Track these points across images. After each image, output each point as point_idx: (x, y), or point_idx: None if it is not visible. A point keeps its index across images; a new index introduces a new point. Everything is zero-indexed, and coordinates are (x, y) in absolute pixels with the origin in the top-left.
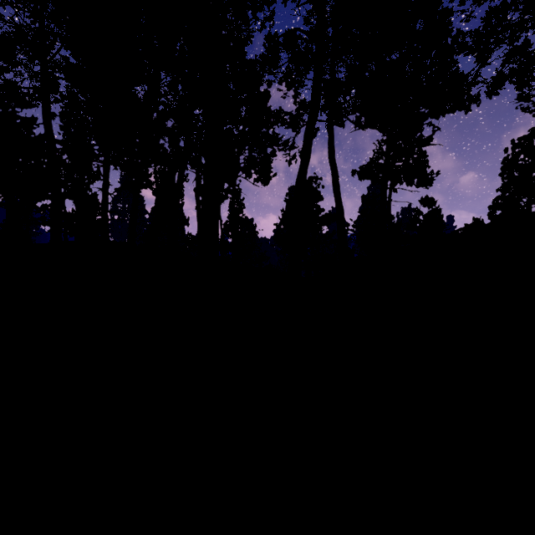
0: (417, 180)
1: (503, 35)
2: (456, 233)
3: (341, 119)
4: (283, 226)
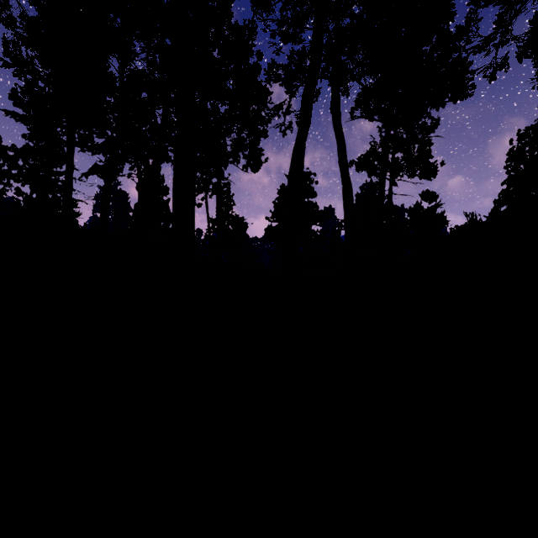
0: (421, 171)
1: None
2: None
3: (346, 83)
4: (275, 221)
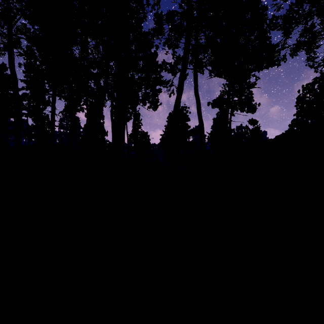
0: (247, 109)
1: (299, 20)
2: (279, 137)
3: (202, 69)
4: (166, 136)
